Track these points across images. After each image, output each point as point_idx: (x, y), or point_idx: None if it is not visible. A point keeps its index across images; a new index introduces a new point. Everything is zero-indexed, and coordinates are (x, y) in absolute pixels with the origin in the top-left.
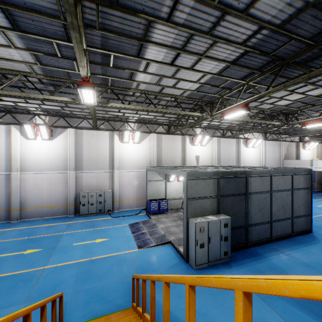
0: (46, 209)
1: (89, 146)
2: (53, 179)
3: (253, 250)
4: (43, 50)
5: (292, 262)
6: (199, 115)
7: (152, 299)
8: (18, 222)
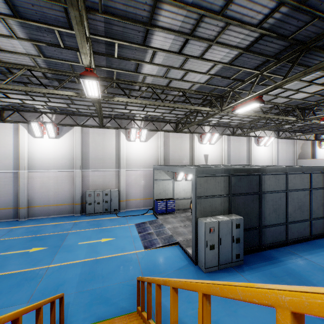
0: (53, 208)
1: (96, 144)
2: (59, 177)
3: (268, 254)
4: (45, 40)
5: (312, 268)
6: (209, 110)
7: (158, 305)
8: (25, 220)
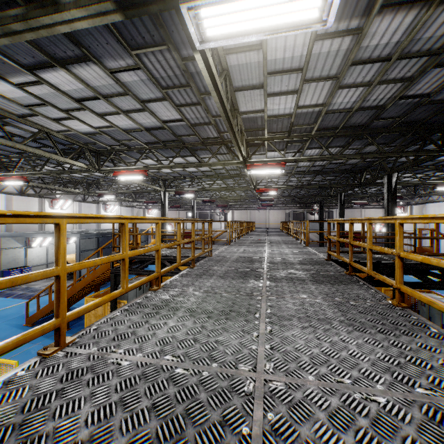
0: None
1: None
2: None
3: None
4: None
5: None
6: (80, 192)
7: None
8: None
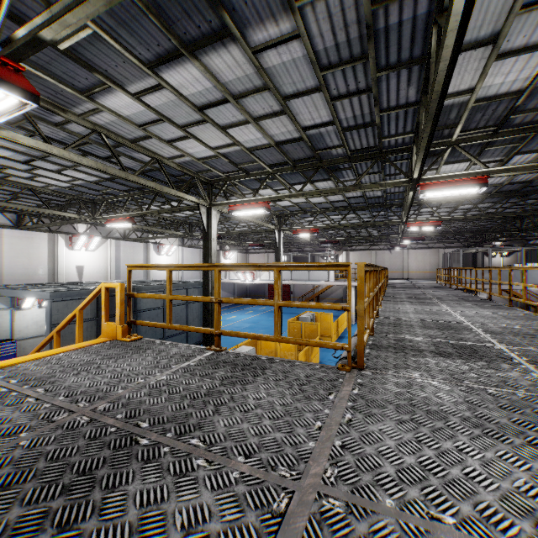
0: None
1: None
2: None
3: None
4: None
5: None
6: (76, 217)
7: None
8: None
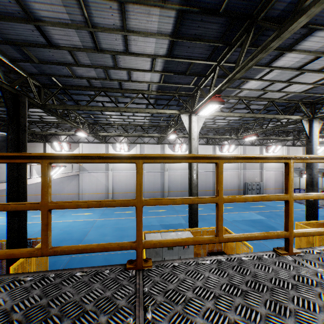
0: (229, 191)
1: None
2: (232, 174)
3: None
4: None
5: None
6: None
7: None
8: None
